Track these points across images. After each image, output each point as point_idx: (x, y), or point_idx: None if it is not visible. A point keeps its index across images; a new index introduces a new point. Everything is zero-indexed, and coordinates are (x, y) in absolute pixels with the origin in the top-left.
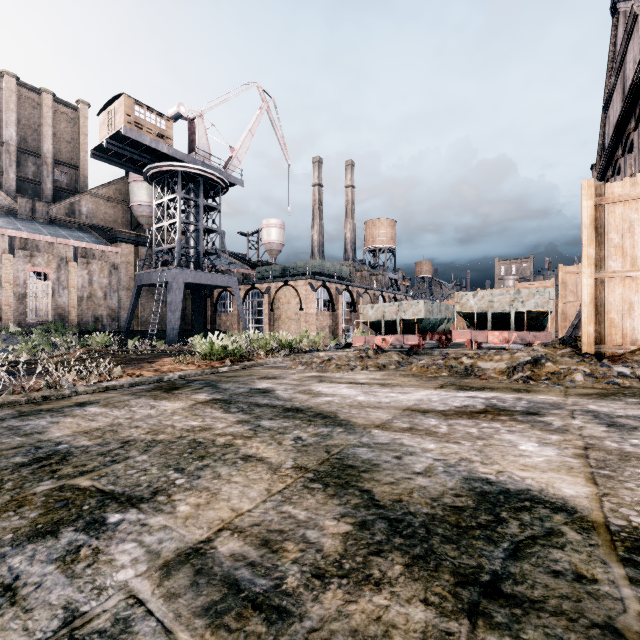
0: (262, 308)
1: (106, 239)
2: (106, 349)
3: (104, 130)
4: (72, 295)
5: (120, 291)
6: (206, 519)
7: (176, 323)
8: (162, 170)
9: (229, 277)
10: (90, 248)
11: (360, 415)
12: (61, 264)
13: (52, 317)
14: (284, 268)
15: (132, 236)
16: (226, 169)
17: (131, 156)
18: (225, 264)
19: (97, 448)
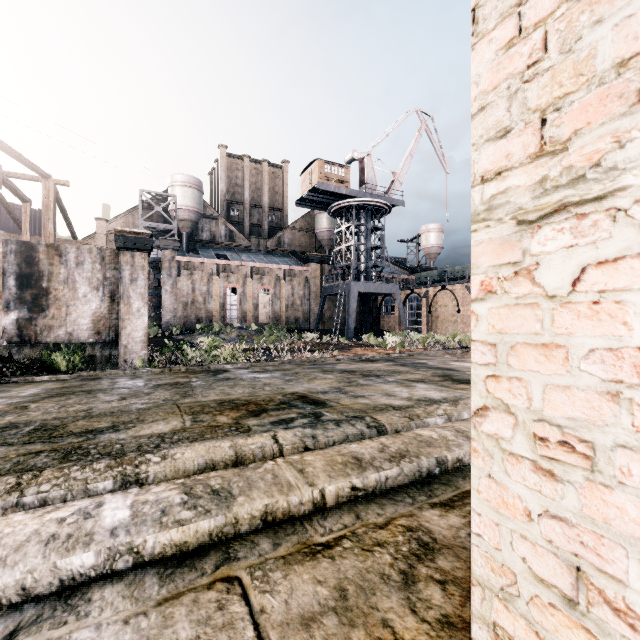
0: (420, 311)
1: (301, 261)
2: (314, 341)
3: (304, 186)
4: (282, 304)
5: (310, 299)
6: (405, 377)
7: (352, 324)
8: (341, 206)
9: (392, 285)
10: (292, 269)
11: (466, 369)
12: (276, 282)
13: (271, 319)
14: (442, 273)
15: (318, 257)
16: (389, 193)
17: (321, 200)
18: (388, 274)
19: (361, 370)
